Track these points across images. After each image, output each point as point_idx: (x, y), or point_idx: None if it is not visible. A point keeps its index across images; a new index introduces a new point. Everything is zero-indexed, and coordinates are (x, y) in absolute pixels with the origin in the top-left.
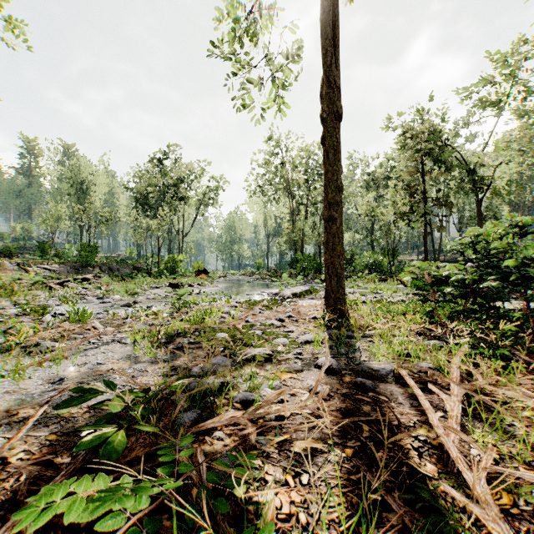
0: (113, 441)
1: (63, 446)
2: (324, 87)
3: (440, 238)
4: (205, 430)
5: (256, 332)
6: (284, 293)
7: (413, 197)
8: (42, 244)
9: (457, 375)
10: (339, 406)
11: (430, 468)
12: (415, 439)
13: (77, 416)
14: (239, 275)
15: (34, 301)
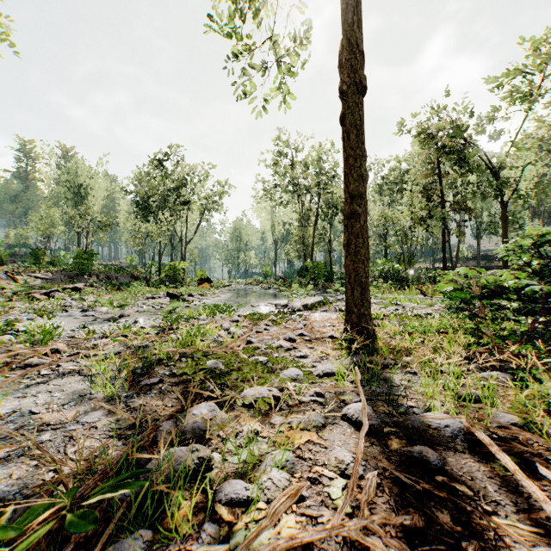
0: None
1: None
2: (345, 50)
3: (458, 244)
4: None
5: (260, 359)
6: (293, 304)
7: (431, 200)
8: (35, 251)
9: None
10: (400, 522)
11: None
12: None
13: None
14: (245, 284)
15: (6, 314)
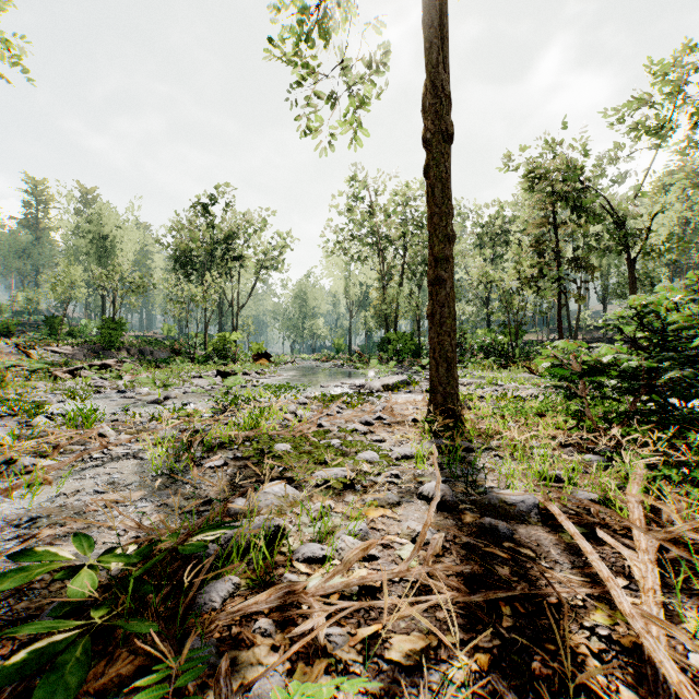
0: (63, 662)
1: (1, 649)
2: (429, 94)
3: (579, 311)
4: (244, 616)
5: (332, 442)
6: (371, 384)
7: (543, 256)
8: (50, 318)
9: (640, 514)
10: (460, 570)
11: (629, 697)
12: (591, 633)
13: (39, 588)
14: (313, 360)
15: (29, 396)
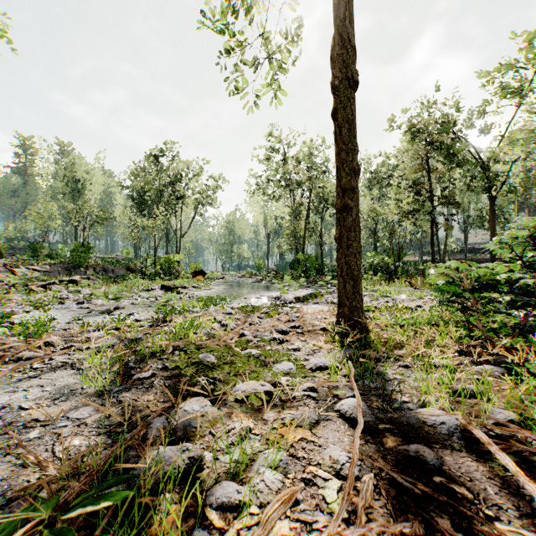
0: None
1: None
2: (338, 45)
3: (446, 238)
4: None
5: (252, 352)
6: (285, 297)
7: (420, 195)
8: (34, 244)
9: None
10: (399, 530)
11: None
12: None
13: None
14: (239, 277)
15: (2, 307)
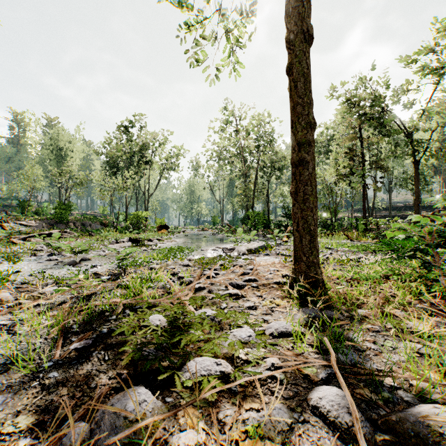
0: None
1: None
2: None
3: (374, 197)
4: None
5: (207, 313)
6: (239, 249)
7: (353, 160)
8: (22, 202)
9: None
10: None
11: None
12: None
13: None
14: (198, 230)
15: None
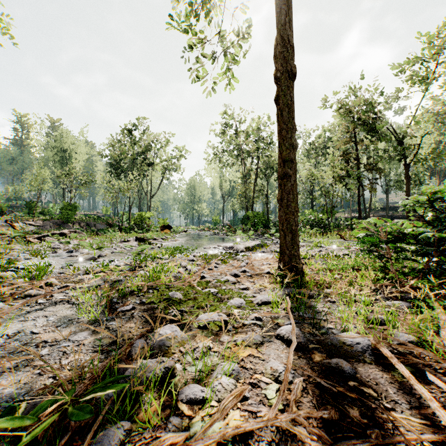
0: None
1: None
2: (279, 45)
3: (371, 198)
4: None
5: (211, 291)
6: (237, 247)
7: (348, 162)
8: (29, 203)
9: None
10: (320, 416)
11: None
12: None
13: None
14: (199, 230)
15: (7, 255)
